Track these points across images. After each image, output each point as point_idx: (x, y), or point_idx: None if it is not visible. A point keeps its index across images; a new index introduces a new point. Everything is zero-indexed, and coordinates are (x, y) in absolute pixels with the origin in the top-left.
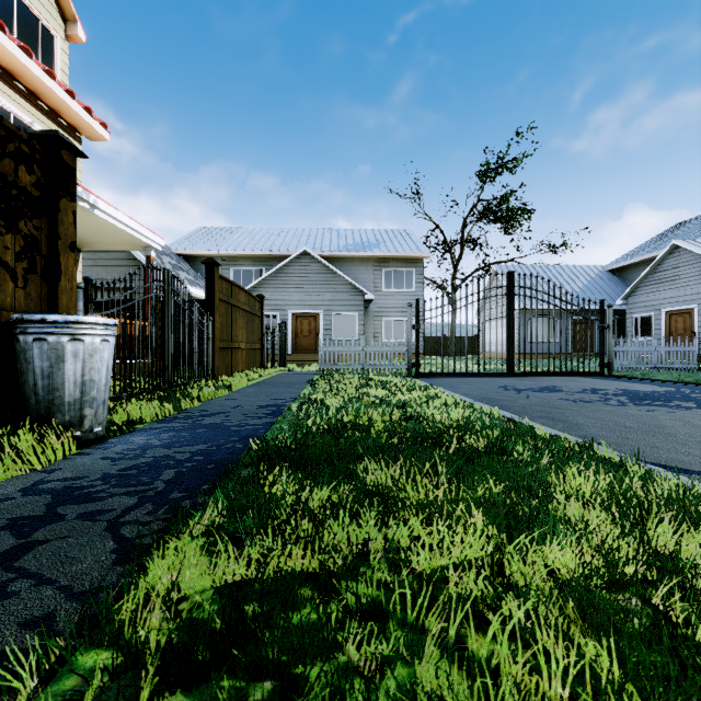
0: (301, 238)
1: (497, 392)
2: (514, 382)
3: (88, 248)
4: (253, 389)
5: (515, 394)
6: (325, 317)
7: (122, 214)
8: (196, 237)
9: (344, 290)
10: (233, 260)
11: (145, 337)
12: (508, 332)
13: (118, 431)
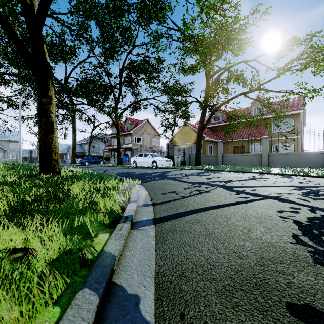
0: None
1: None
2: None
3: None
4: None
5: None
6: None
7: None
8: None
9: None
10: None
11: None
12: (31, 158)
13: None
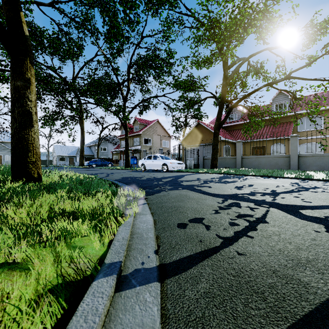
0: None
1: None
2: None
3: None
4: None
5: None
6: (3, 156)
7: None
8: None
9: (9, 151)
10: None
11: None
12: None
13: None
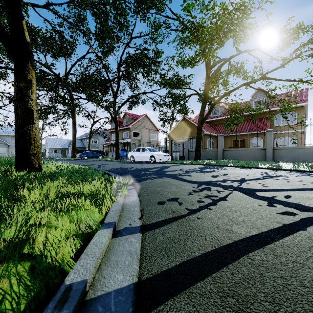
0: None
1: None
2: None
3: None
4: None
5: None
6: None
7: None
8: None
9: (2, 143)
10: None
11: None
12: None
13: None
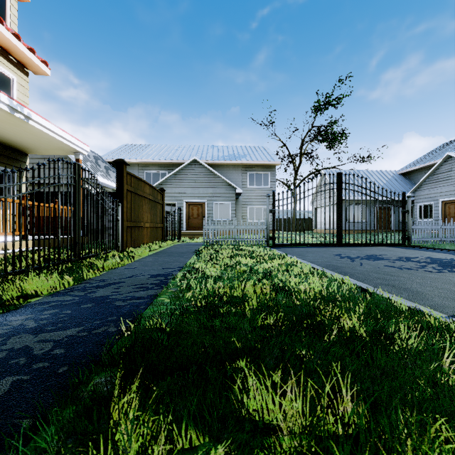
0: (193, 151)
1: (336, 260)
2: (344, 251)
3: (32, 153)
4: (152, 258)
5: (350, 262)
6: (209, 204)
7: (53, 125)
8: (121, 150)
9: (222, 186)
10: (146, 166)
11: (54, 219)
12: (338, 215)
13: (1, 309)
